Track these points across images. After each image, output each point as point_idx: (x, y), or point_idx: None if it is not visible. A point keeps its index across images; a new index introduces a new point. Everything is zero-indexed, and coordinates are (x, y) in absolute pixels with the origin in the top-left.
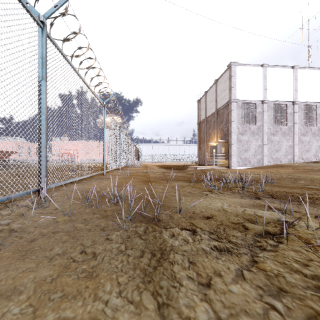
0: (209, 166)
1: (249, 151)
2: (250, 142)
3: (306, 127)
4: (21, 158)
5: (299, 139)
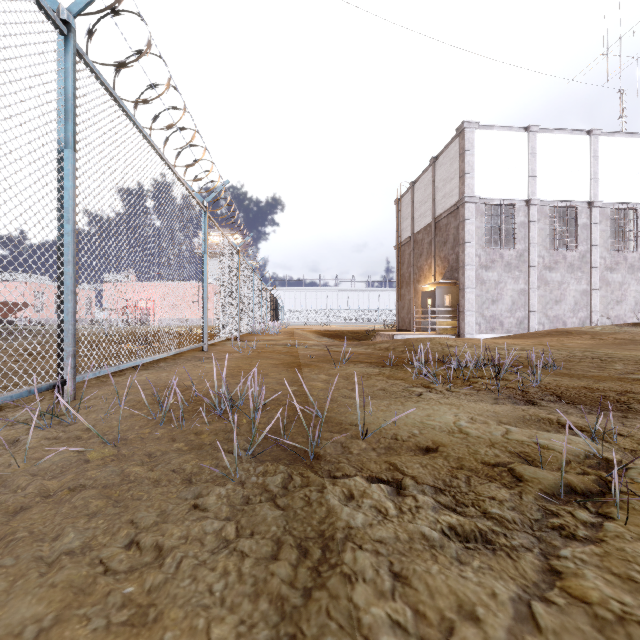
0: (420, 333)
1: (500, 303)
2: (502, 284)
3: (616, 254)
4: (41, 317)
5: (602, 277)
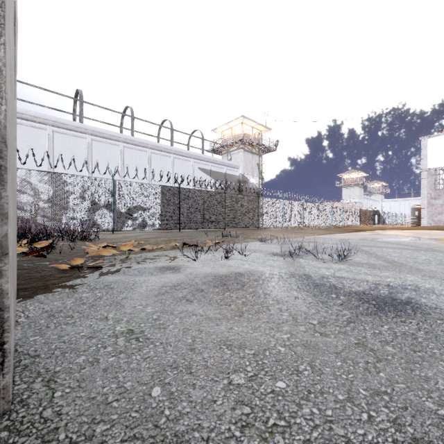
0: None
1: (443, 214)
2: None
3: None
4: None
5: None
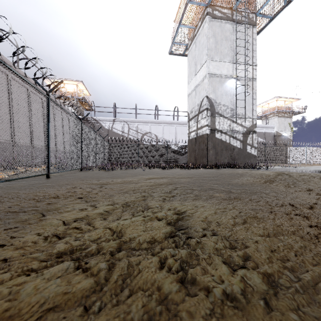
0: None
1: None
2: None
3: None
4: None
5: None
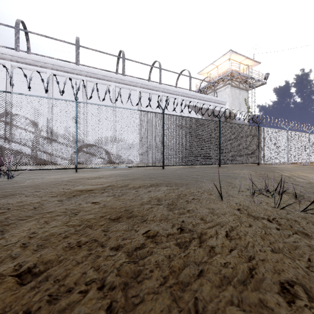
0: None
1: None
2: None
3: None
4: None
5: None
